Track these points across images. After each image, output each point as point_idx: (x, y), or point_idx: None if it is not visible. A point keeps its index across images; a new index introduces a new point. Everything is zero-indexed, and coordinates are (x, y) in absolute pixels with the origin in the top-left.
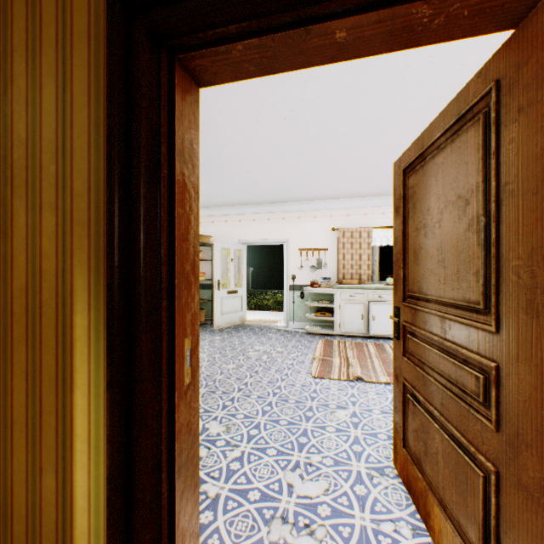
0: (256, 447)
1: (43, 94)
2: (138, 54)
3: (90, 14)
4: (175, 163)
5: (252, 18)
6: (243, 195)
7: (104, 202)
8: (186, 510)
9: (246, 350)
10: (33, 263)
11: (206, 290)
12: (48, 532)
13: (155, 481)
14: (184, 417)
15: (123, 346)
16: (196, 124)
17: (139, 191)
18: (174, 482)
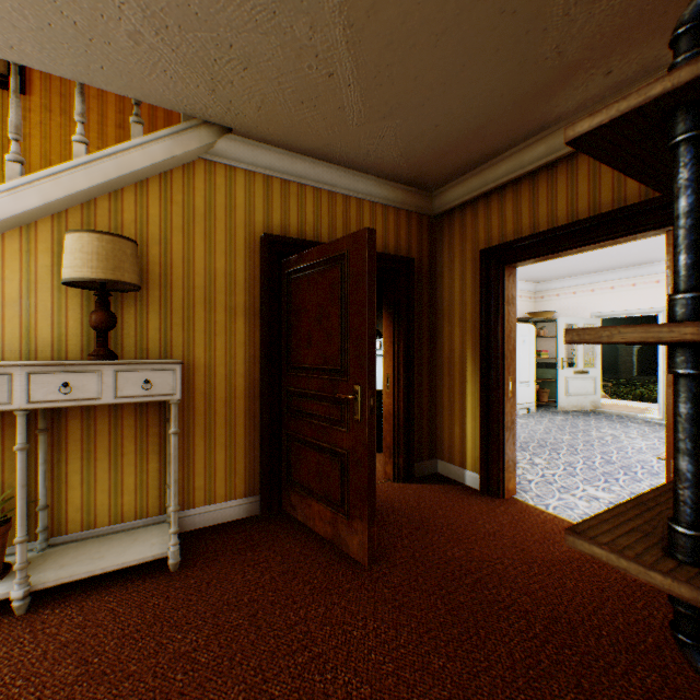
0: (566, 473)
1: (454, 283)
2: (490, 270)
3: (472, 252)
4: (504, 307)
5: (533, 254)
6: (591, 265)
7: (477, 323)
8: (509, 448)
9: (587, 430)
10: (450, 346)
11: (549, 369)
12: (456, 448)
13: (496, 428)
14: (508, 409)
15: (485, 376)
16: (514, 285)
17: (491, 320)
18: (504, 432)
